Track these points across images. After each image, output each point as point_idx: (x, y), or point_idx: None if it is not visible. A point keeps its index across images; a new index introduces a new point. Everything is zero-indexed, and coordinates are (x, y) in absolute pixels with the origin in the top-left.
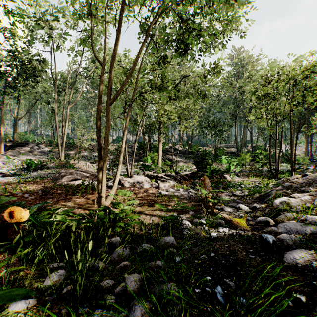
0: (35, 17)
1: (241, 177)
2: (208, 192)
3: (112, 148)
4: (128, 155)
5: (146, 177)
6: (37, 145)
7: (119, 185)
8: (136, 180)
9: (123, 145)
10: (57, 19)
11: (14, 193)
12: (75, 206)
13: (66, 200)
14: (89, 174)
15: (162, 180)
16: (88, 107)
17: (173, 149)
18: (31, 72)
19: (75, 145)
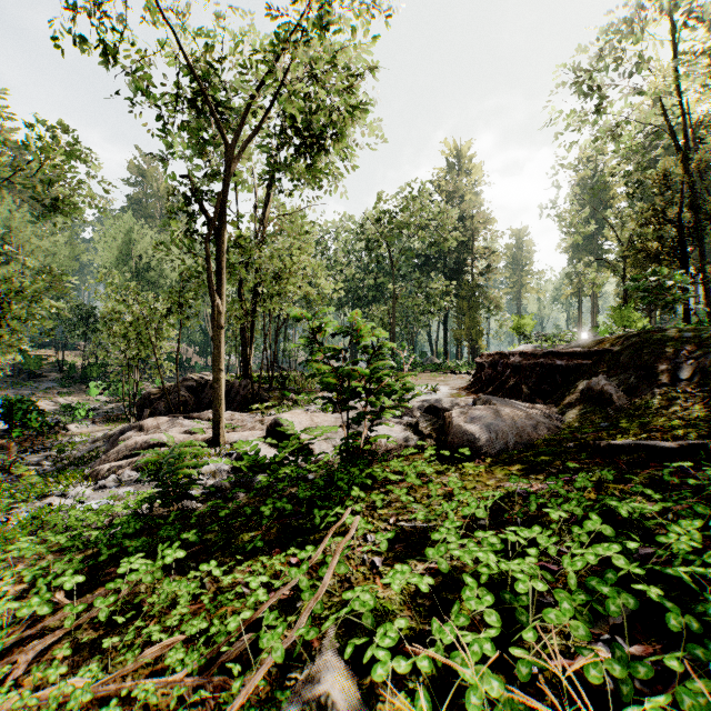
0: None
1: (97, 424)
2: (9, 459)
3: None
4: None
5: None
6: None
7: None
8: None
9: None
10: None
11: None
12: None
13: None
14: None
15: None
16: None
17: None
18: None
19: None
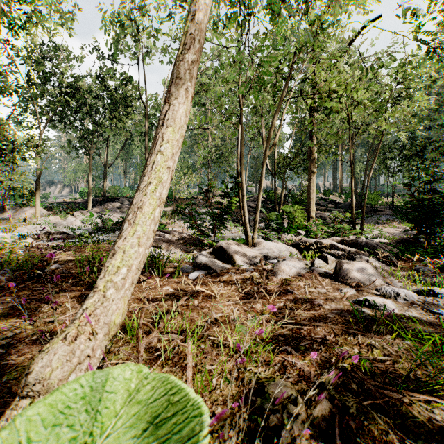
0: (119, 15)
1: None
2: None
3: (225, 202)
4: (248, 212)
5: (288, 245)
6: (129, 200)
7: (224, 263)
8: (267, 250)
9: (201, 10)
10: (147, 12)
11: (1, 269)
12: (6, 352)
13: (44, 305)
14: (177, 236)
15: (335, 254)
16: (194, 148)
17: (325, 202)
18: (120, 101)
19: (175, 199)
